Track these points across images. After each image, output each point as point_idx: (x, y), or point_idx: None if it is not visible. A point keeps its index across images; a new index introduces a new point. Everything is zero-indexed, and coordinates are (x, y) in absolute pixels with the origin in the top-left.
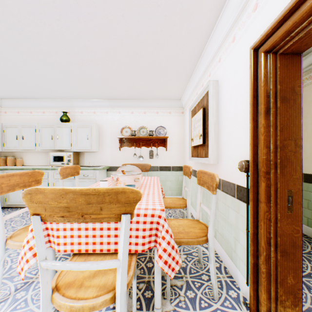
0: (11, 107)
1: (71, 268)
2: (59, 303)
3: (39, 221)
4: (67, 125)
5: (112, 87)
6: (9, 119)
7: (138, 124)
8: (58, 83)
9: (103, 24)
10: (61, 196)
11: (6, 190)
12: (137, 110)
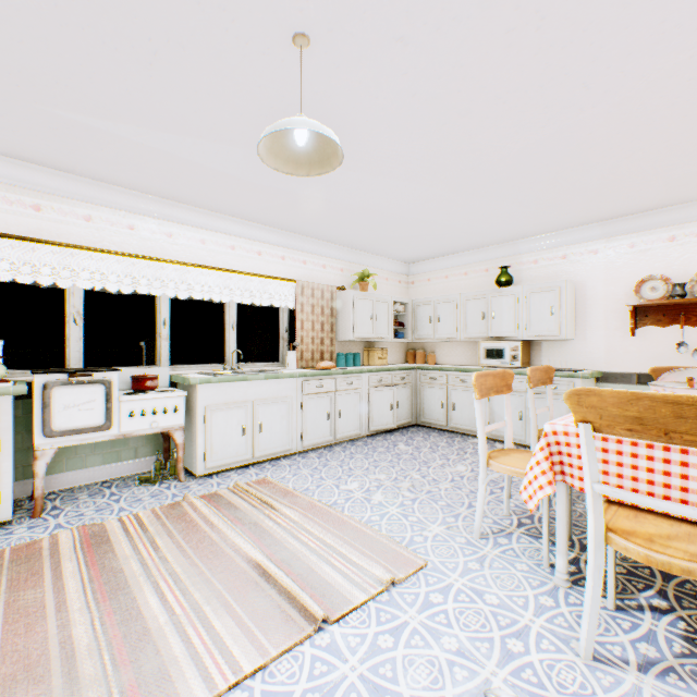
0: (419, 274)
1: (644, 503)
2: (623, 545)
3: (589, 430)
4: (509, 290)
5: (618, 194)
6: (416, 292)
7: (691, 266)
8: (501, 220)
9: (631, 93)
10: (626, 402)
11: (483, 393)
12: (689, 229)
